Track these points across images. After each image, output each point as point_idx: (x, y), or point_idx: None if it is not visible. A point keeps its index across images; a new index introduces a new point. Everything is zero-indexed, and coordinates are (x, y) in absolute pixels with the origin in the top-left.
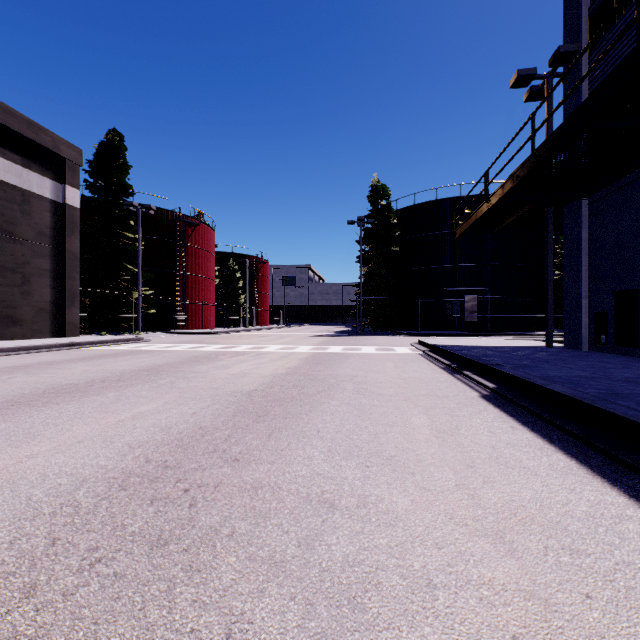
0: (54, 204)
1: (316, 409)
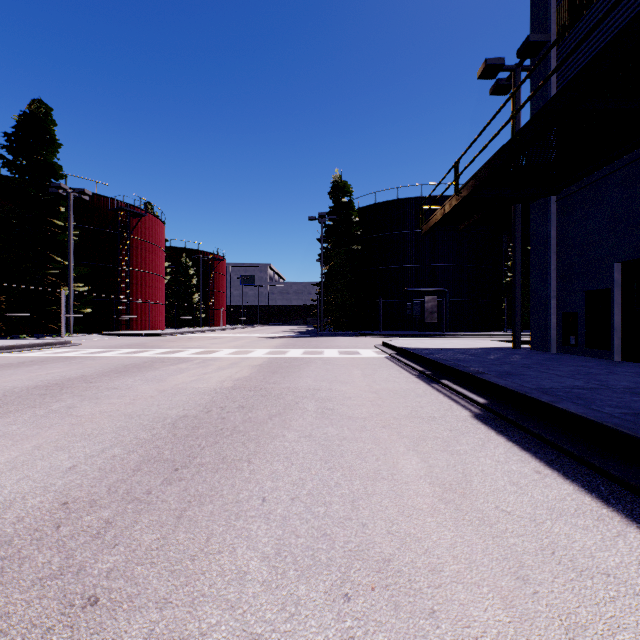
0: None
1: (264, 449)
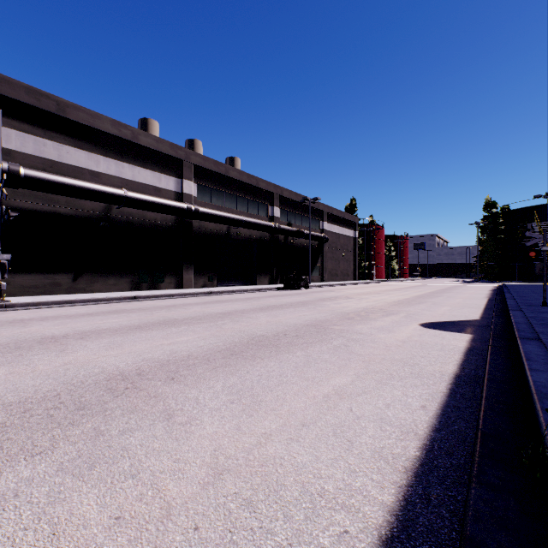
0: (353, 238)
1: (460, 288)
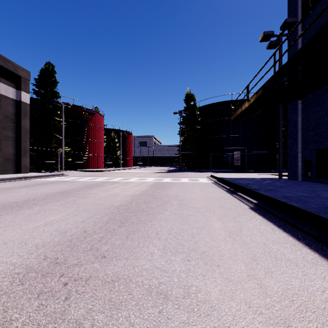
0: (14, 101)
1: (156, 217)
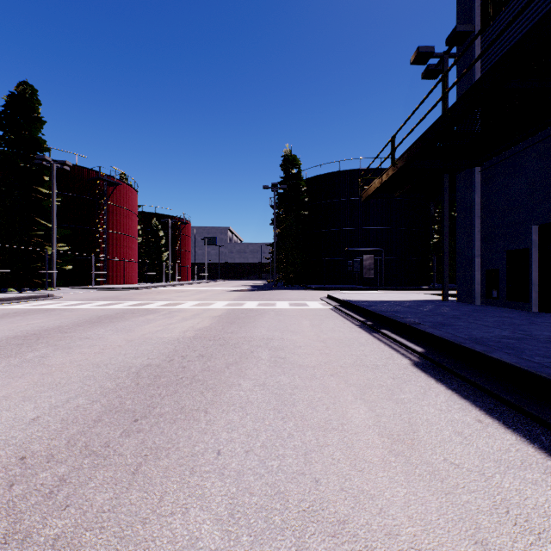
0: None
1: (221, 399)
